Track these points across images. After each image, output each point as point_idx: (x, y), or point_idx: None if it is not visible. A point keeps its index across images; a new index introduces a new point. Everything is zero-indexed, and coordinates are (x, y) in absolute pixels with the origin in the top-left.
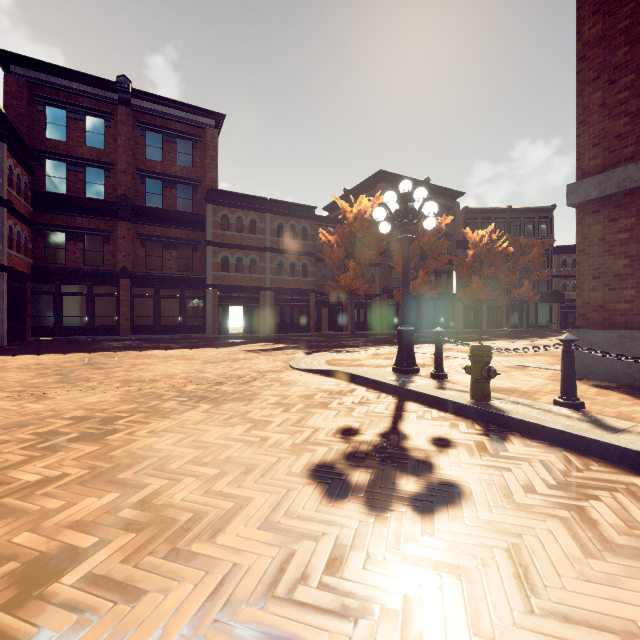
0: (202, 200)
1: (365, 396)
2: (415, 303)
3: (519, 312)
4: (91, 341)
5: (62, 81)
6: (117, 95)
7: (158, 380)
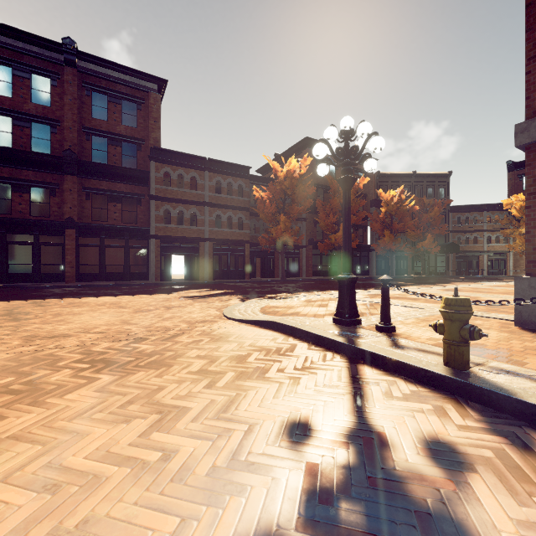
0: (146, 158)
1: (308, 356)
2: (337, 253)
3: (422, 261)
4: (34, 288)
5: (7, 39)
6: (63, 56)
7: (70, 335)
